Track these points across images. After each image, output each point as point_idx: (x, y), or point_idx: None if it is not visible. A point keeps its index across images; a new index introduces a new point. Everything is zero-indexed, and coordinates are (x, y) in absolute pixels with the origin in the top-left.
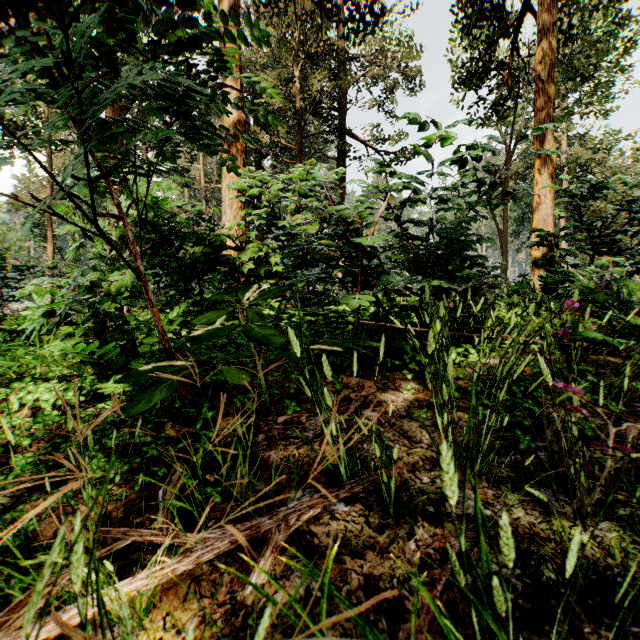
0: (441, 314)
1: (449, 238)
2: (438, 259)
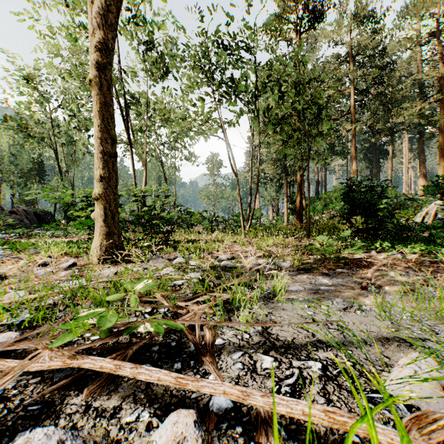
0: None
1: None
2: None
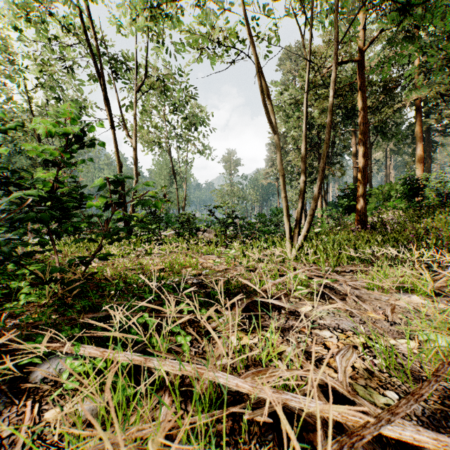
0: None
1: None
2: None
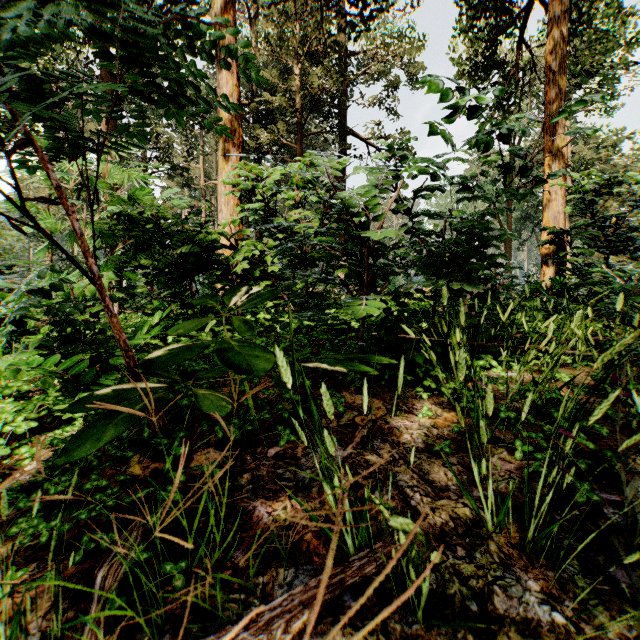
0: (461, 322)
1: (469, 233)
2: (456, 258)
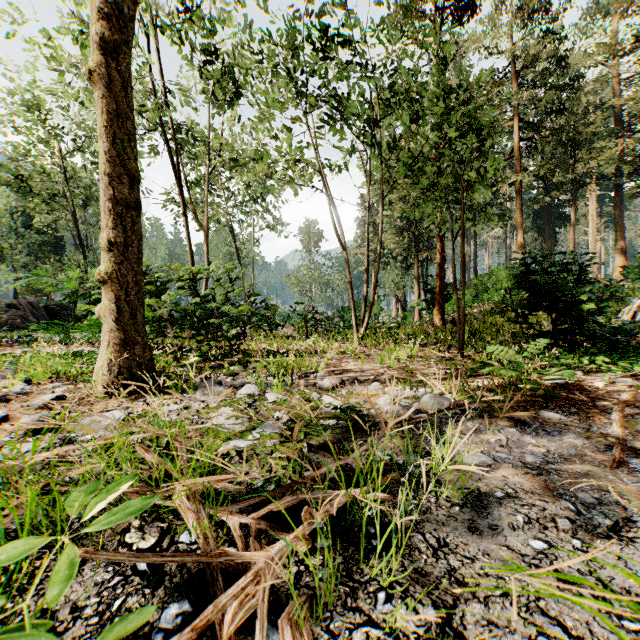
0: None
1: None
2: None
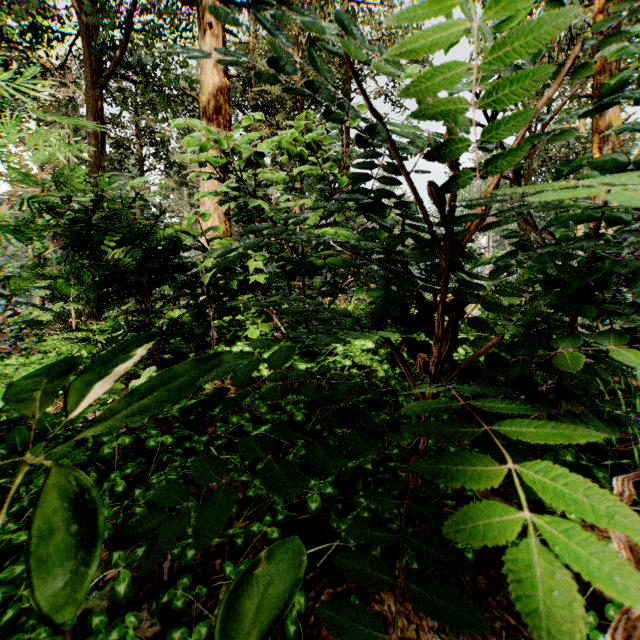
0: None
1: None
2: None
